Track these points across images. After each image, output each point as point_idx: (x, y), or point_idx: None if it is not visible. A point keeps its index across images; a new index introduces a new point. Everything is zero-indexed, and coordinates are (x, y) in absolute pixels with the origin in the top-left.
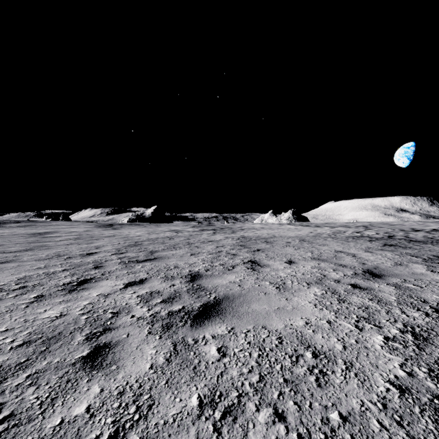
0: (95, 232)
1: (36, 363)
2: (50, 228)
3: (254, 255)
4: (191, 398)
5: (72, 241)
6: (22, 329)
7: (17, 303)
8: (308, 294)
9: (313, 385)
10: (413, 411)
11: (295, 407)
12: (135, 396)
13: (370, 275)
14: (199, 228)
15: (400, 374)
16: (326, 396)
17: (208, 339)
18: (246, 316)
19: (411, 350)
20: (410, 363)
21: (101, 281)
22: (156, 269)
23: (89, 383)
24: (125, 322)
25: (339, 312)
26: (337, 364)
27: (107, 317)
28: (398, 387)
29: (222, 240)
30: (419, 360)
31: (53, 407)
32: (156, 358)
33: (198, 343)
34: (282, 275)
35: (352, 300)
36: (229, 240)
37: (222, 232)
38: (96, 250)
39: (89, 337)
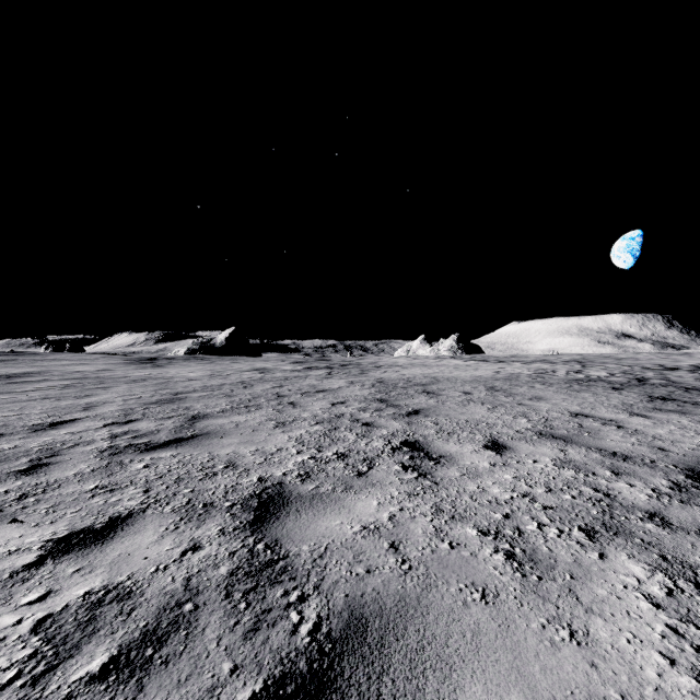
0: (116, 372)
1: None
2: (40, 364)
3: (410, 426)
4: None
5: (53, 391)
6: None
7: None
8: (626, 597)
9: None
10: None
11: None
12: None
13: None
14: (305, 365)
15: None
16: None
17: None
18: None
19: None
20: None
21: None
22: (177, 475)
23: None
24: None
25: None
26: None
27: None
28: None
29: (343, 388)
30: None
31: None
32: None
33: None
34: (499, 494)
35: None
36: (356, 388)
37: (343, 373)
38: (80, 413)
39: None
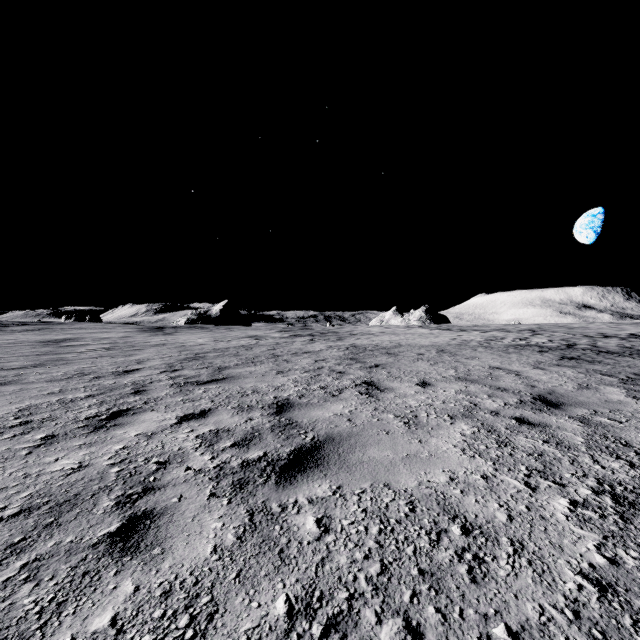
0: (137, 338)
1: (37, 544)
2: (71, 332)
3: (370, 373)
4: (275, 601)
5: (102, 352)
6: (19, 489)
7: (15, 448)
8: (452, 433)
9: (464, 579)
10: (622, 622)
11: (437, 617)
12: (188, 598)
13: (543, 404)
14: (290, 333)
15: (597, 561)
16: (485, 598)
17: (302, 505)
18: (360, 468)
19: (612, 521)
20: (612, 543)
21: (142, 413)
22: (226, 395)
23: (118, 576)
24: (176, 478)
25: (500, 461)
26: (499, 545)
27: (149, 469)
28: (595, 583)
29: (323, 351)
30: (625, 538)
31: (60, 616)
32: (222, 535)
33: (287, 512)
34: (413, 404)
35: (518, 442)
36: (333, 351)
37: (323, 339)
38: (137, 365)
39: (121, 501)
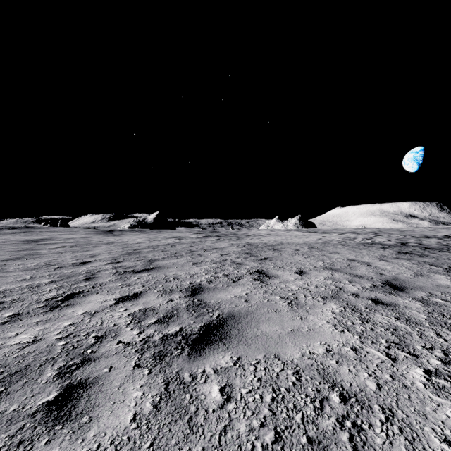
0: (94, 238)
1: None
2: (47, 234)
3: (261, 264)
4: None
5: (67, 248)
6: None
7: None
8: (325, 312)
9: (346, 447)
10: None
11: None
12: None
13: (391, 287)
14: (203, 235)
15: None
16: None
17: (208, 375)
18: (255, 341)
19: None
20: None
21: (89, 296)
22: (154, 281)
23: (48, 445)
24: (109, 350)
25: (364, 335)
26: (373, 413)
27: (89, 343)
28: None
29: (227, 247)
30: None
31: None
32: (141, 404)
33: (196, 381)
34: (294, 288)
35: (376, 319)
36: (234, 247)
37: (227, 239)
38: (91, 258)
39: (62, 371)
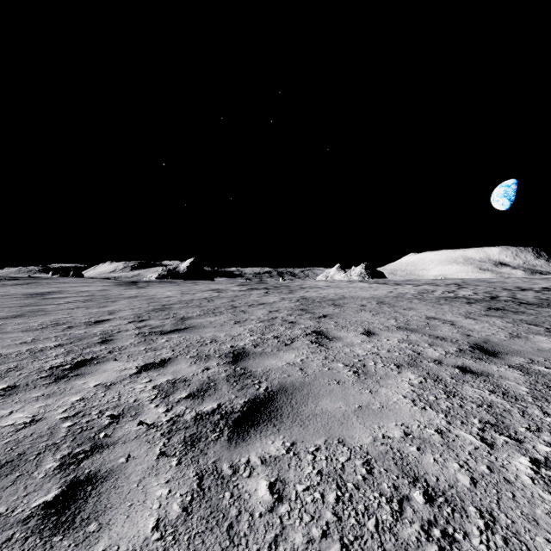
0: (113, 291)
1: None
2: (55, 286)
3: (319, 323)
4: None
5: (80, 303)
6: None
7: None
8: (400, 383)
9: None
10: None
11: None
12: None
13: (481, 352)
14: (248, 287)
15: None
16: None
17: (254, 466)
18: (313, 421)
19: None
20: None
21: (105, 363)
22: (186, 344)
23: None
24: (127, 433)
25: (451, 413)
26: (468, 517)
27: (102, 423)
28: None
29: (277, 302)
30: None
31: None
32: (166, 505)
33: (238, 474)
34: (360, 352)
35: (465, 392)
36: (286, 302)
37: (277, 292)
38: (109, 316)
39: (66, 462)
